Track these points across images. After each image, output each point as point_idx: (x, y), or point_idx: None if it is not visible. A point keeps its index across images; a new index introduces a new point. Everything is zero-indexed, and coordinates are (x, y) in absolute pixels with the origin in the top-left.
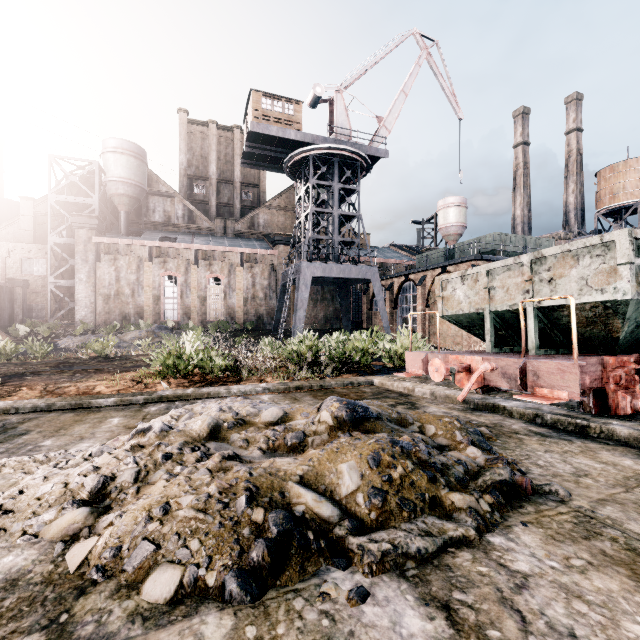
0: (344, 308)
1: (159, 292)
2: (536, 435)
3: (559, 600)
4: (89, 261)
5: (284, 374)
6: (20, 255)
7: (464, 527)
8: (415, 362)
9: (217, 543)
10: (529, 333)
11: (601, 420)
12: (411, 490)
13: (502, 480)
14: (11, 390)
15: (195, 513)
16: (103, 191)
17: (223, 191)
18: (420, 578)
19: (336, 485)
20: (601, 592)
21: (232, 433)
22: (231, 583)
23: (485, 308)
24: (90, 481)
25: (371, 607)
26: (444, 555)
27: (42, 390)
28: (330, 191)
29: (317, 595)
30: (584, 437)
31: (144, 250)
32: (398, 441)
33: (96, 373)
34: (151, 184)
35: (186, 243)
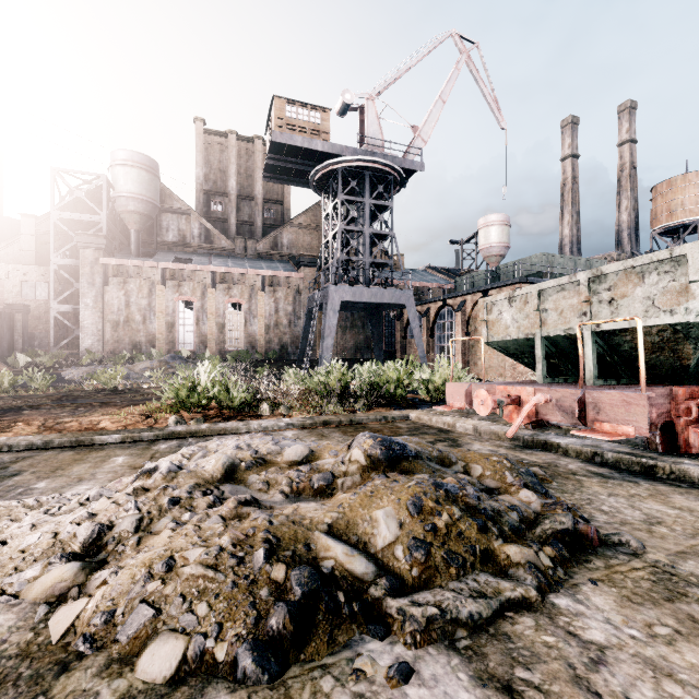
0: (376, 336)
1: (173, 318)
2: (596, 476)
3: (646, 680)
4: (96, 284)
5: (310, 408)
6: (20, 278)
7: (523, 586)
8: (457, 394)
9: (229, 607)
10: (586, 361)
11: (671, 459)
12: (459, 542)
13: (564, 529)
14: (5, 425)
15: (203, 570)
16: (111, 208)
17: (243, 208)
18: (474, 650)
19: (371, 535)
20: (696, 669)
21: (250, 474)
22: (245, 658)
23: (536, 333)
24: (83, 530)
25: (416, 689)
26: (501, 621)
27: (40, 425)
28: (360, 208)
29: (350, 673)
30: (651, 478)
31: (156, 272)
32: (442, 484)
33: (101, 407)
34: (164, 200)
35: (203, 265)
